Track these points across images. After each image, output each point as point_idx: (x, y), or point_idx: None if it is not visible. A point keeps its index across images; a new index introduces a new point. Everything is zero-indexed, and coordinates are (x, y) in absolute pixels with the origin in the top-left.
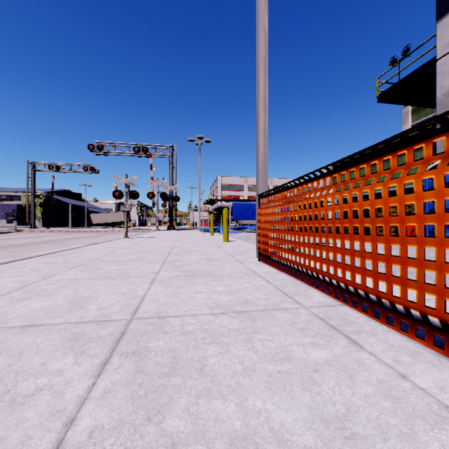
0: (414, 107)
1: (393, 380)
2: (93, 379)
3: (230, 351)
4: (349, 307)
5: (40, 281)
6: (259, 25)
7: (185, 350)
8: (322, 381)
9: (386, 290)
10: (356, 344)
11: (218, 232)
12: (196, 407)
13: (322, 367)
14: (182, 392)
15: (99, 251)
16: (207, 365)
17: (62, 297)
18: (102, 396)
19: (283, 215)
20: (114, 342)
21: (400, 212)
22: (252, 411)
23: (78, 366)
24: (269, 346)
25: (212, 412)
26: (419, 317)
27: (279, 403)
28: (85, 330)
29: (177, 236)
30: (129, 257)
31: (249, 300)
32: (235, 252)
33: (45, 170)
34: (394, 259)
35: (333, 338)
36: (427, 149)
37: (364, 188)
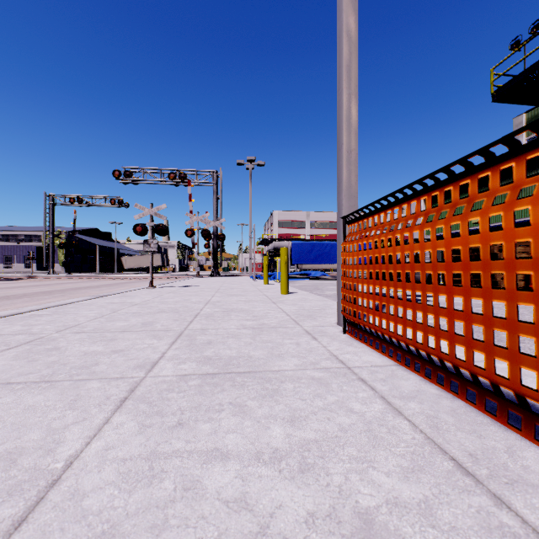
0: (531, 116)
1: None
2: None
3: None
4: None
5: None
6: None
7: None
8: None
9: None
10: None
11: (274, 279)
12: None
13: None
14: None
15: (95, 310)
16: None
17: None
18: None
19: (409, 250)
20: None
21: None
22: None
23: None
24: None
25: None
26: None
27: None
28: None
29: (219, 285)
30: (129, 323)
31: (372, 521)
32: (300, 312)
33: (65, 203)
34: None
35: None
36: None
37: None
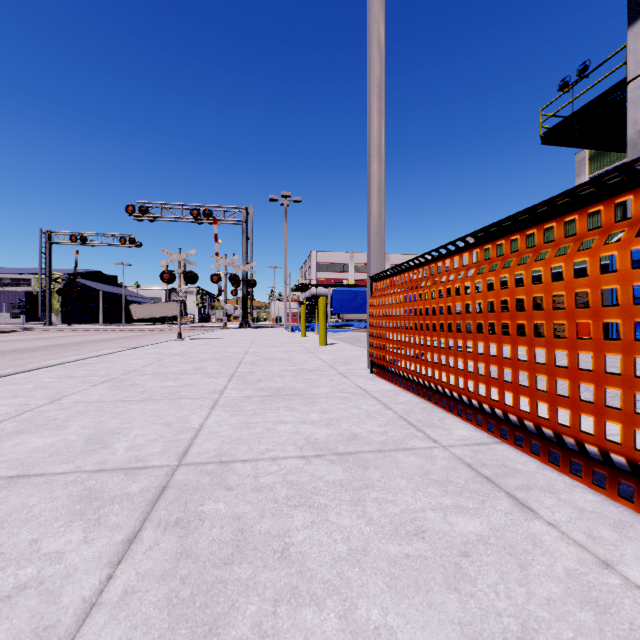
0: (594, 152)
1: (591, 572)
2: (110, 568)
3: (329, 520)
4: (509, 446)
5: (47, 405)
6: (372, 29)
7: (258, 518)
8: (477, 573)
9: (571, 422)
10: (525, 508)
11: (312, 331)
12: (273, 622)
13: (475, 549)
14: (250, 593)
15: (140, 359)
16: (292, 544)
17: (76, 429)
18: (120, 600)
19: (407, 307)
20: (149, 504)
21: (593, 301)
22: (365, 629)
23: (89, 546)
24: (390, 511)
25: (300, 630)
26: (618, 463)
27: (409, 613)
28: (105, 484)
29: (252, 337)
30: (182, 368)
31: (357, 435)
32: (336, 360)
33: (65, 242)
34: (584, 375)
35: (489, 498)
36: (638, 203)
37: (534, 265)
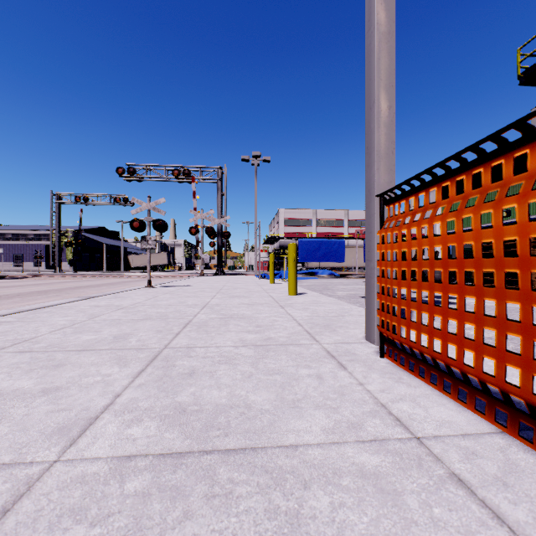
0: None
1: None
2: None
3: None
4: None
5: None
6: None
7: None
8: None
9: None
10: None
11: (280, 278)
12: None
13: None
14: None
15: (71, 315)
16: None
17: None
18: None
19: None
20: None
21: None
22: None
23: None
24: None
25: None
26: None
27: None
28: None
29: (222, 285)
30: (98, 336)
31: None
32: (314, 320)
33: (71, 202)
34: None
35: None
36: None
37: None
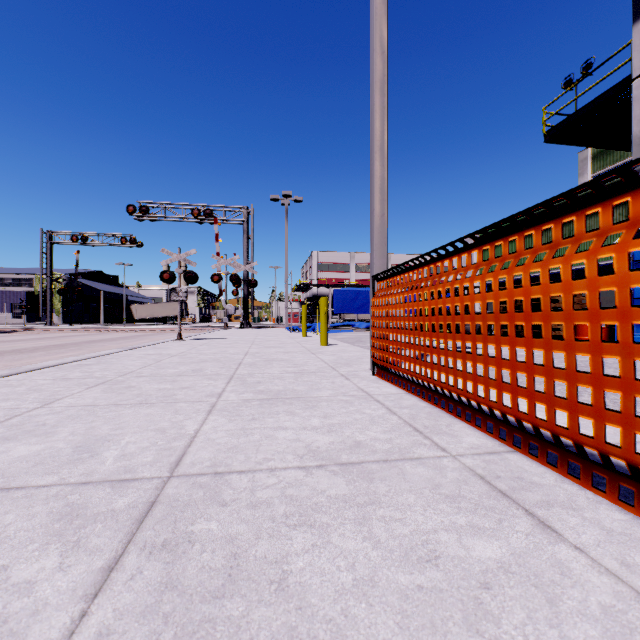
0: (597, 151)
1: (630, 609)
2: (84, 603)
3: (331, 543)
4: (523, 456)
5: (38, 409)
6: (375, 22)
7: (254, 540)
8: (500, 610)
9: (594, 432)
10: (547, 529)
11: (313, 331)
12: None
13: (496, 579)
14: (242, 636)
15: (138, 360)
16: (290, 572)
17: (65, 435)
18: None
19: (411, 307)
20: (134, 523)
21: (620, 301)
22: None
23: (64, 574)
24: (399, 531)
25: None
26: None
27: None
28: (89, 499)
29: (253, 338)
30: (180, 370)
31: (361, 442)
32: (338, 361)
33: (66, 242)
34: (609, 382)
35: (507, 516)
36: None
37: (552, 262)
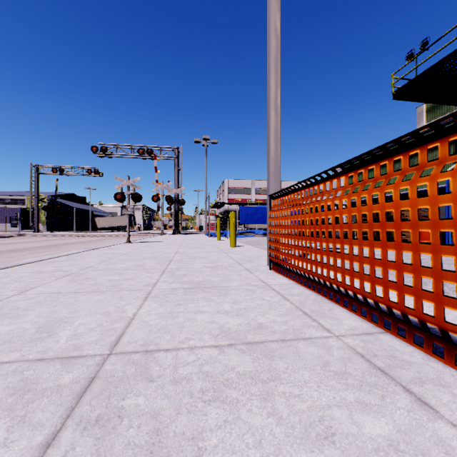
0: (430, 106)
1: None
2: None
3: (241, 419)
4: (393, 336)
5: (15, 295)
6: (271, 6)
7: (174, 415)
8: None
9: None
10: (425, 406)
11: (225, 236)
12: None
13: None
14: None
15: (96, 257)
16: (205, 449)
17: (32, 318)
18: None
19: (300, 218)
20: (75, 398)
21: None
22: None
23: (6, 450)
24: (298, 407)
25: None
26: None
27: None
28: (41, 374)
29: (181, 241)
30: (126, 265)
31: (263, 324)
32: (243, 258)
33: (48, 173)
34: None
35: (388, 392)
36: None
37: (419, 180)
